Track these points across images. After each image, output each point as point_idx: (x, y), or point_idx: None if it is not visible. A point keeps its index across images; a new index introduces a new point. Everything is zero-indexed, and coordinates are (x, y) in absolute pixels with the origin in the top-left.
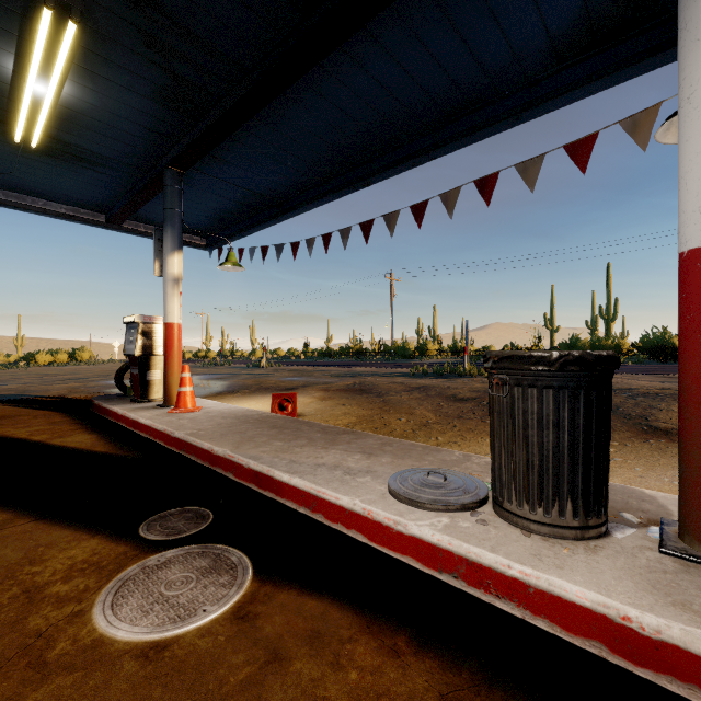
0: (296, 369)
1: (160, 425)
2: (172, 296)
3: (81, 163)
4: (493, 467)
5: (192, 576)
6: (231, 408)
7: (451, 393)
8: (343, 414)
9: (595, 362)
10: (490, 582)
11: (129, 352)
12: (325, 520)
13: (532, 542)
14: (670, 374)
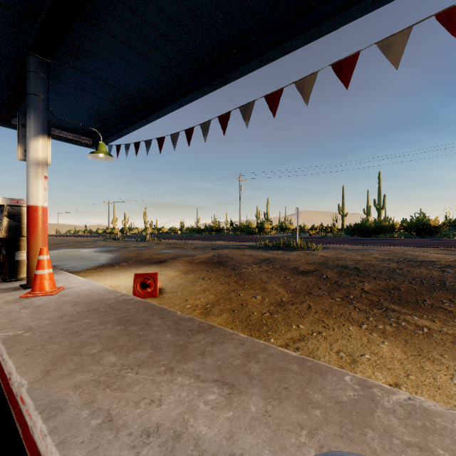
0: (171, 243)
1: None
2: (35, 179)
3: None
4: None
5: None
6: (93, 287)
7: (293, 266)
8: (202, 291)
9: None
10: None
11: None
12: None
13: None
14: (447, 247)
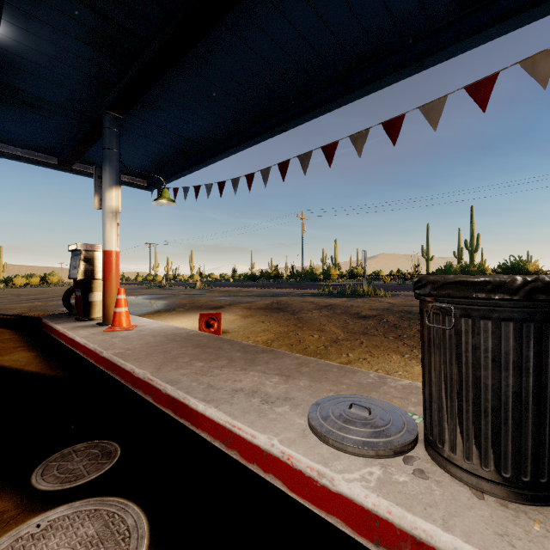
0: (225, 290)
1: (92, 344)
2: (110, 226)
3: (29, 108)
4: (429, 406)
5: None
6: (163, 326)
7: (355, 311)
8: (262, 331)
9: None
10: None
11: (73, 276)
12: (241, 459)
13: (490, 510)
14: None
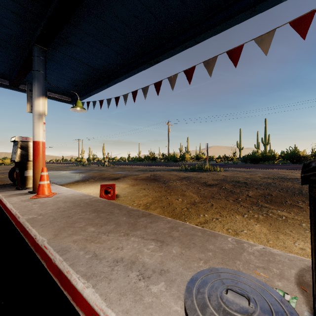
0: (122, 167)
1: (15, 210)
2: (38, 124)
3: None
4: None
5: None
6: (75, 193)
7: (203, 181)
8: (143, 196)
9: None
10: None
11: (13, 159)
12: None
13: None
14: None
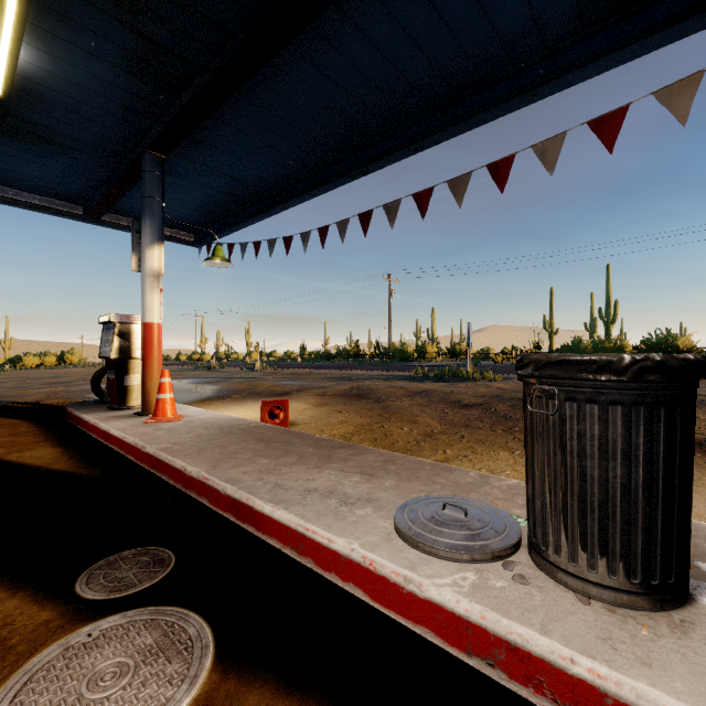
0: (291, 372)
1: (131, 438)
2: (151, 293)
3: (51, 147)
4: (532, 504)
5: (129, 663)
6: (216, 416)
7: (455, 399)
8: (339, 423)
9: (682, 369)
10: (543, 679)
11: (105, 354)
12: (316, 567)
13: (595, 615)
14: None
